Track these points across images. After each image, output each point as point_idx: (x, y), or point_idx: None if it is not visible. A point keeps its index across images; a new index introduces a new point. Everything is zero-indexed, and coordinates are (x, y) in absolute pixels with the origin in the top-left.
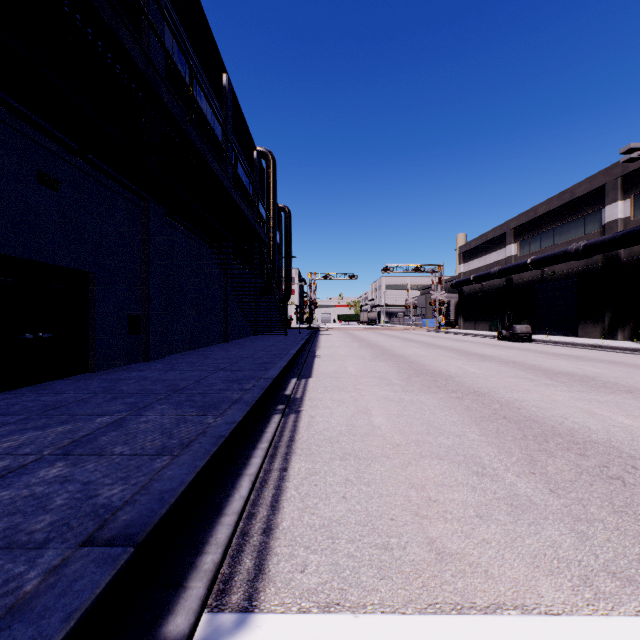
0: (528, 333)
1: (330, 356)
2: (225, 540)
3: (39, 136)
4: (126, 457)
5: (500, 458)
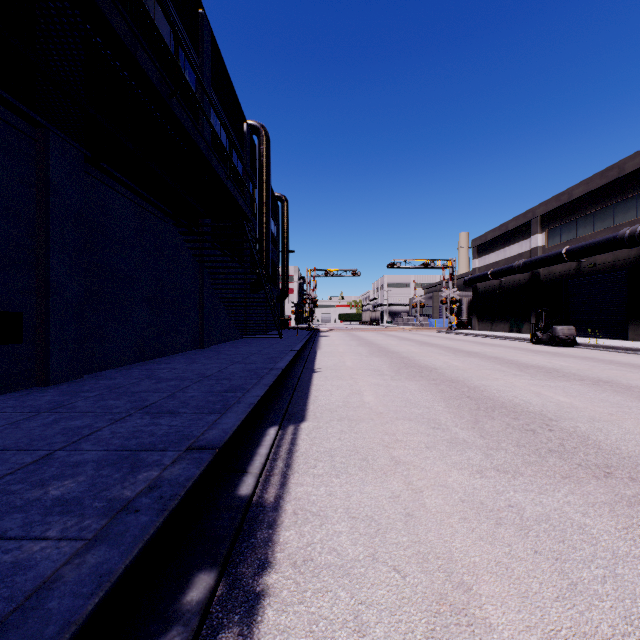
0: (572, 336)
1: (334, 369)
2: None
3: None
4: None
5: None
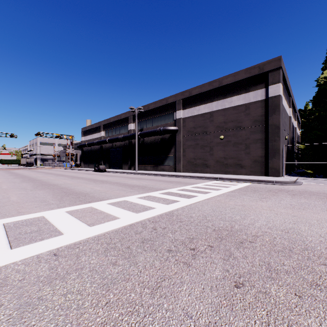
0: (104, 168)
1: None
2: None
3: None
4: None
5: (53, 199)
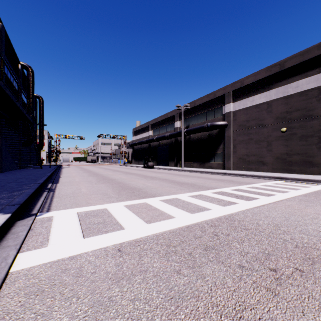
0: (152, 165)
1: (68, 176)
2: (39, 207)
3: None
4: None
5: (112, 192)
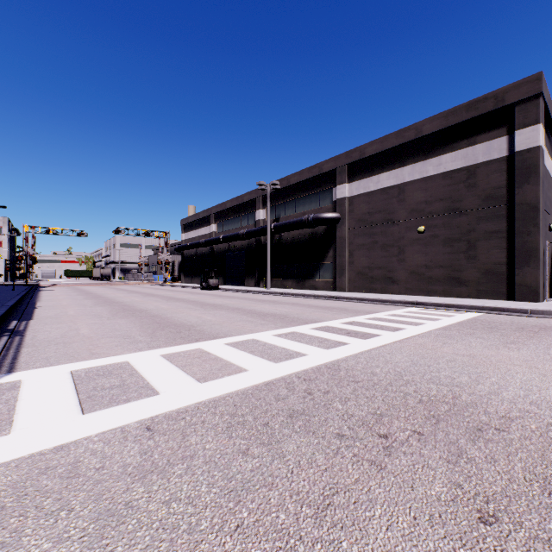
0: (217, 284)
1: (52, 306)
2: None
3: None
4: None
5: (140, 334)
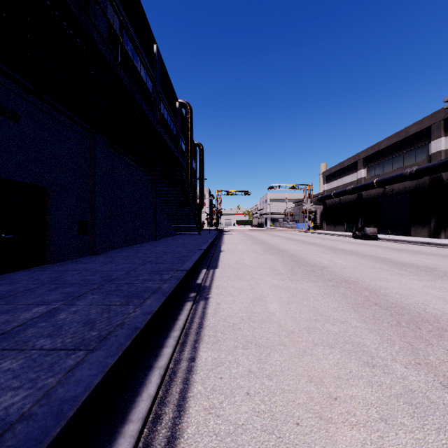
0: (375, 233)
1: (232, 251)
2: None
3: (1, 78)
4: (44, 352)
5: (384, 346)
